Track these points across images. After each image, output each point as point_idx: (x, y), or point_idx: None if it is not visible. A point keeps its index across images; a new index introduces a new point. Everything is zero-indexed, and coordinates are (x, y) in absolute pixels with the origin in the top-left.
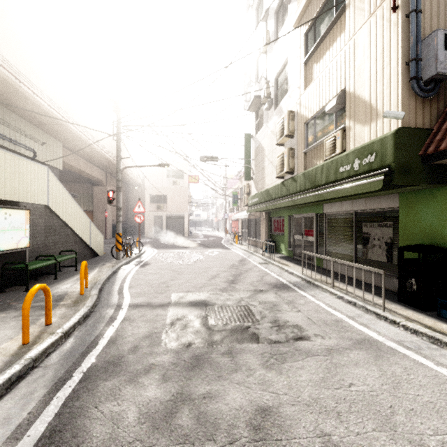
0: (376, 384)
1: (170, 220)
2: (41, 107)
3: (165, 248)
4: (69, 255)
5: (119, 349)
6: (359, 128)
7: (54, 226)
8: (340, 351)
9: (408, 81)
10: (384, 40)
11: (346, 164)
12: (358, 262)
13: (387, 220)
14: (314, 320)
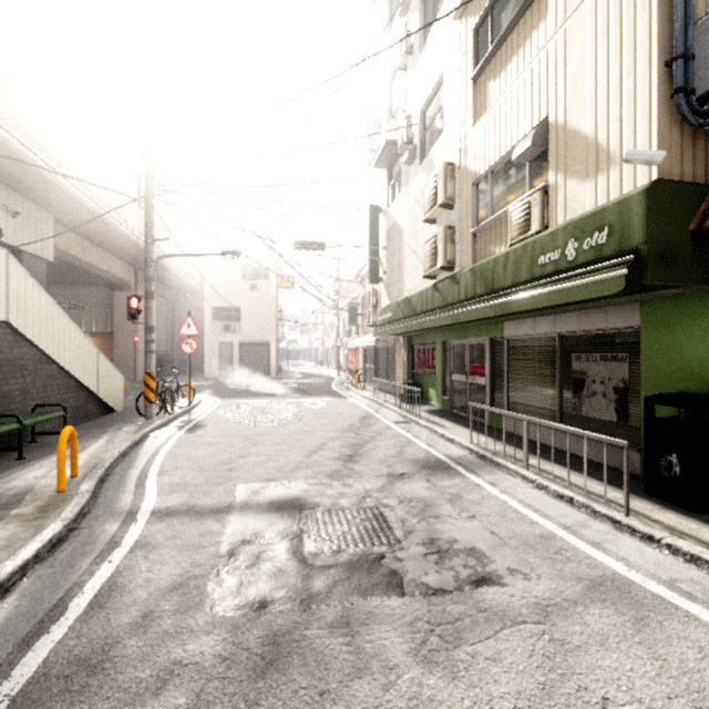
0: (656, 697)
1: (245, 349)
2: (7, 146)
3: (235, 396)
4: (51, 412)
5: (109, 623)
6: (574, 187)
7: (22, 360)
8: (565, 610)
9: (671, 95)
10: (623, 24)
11: (551, 250)
12: (565, 421)
13: (619, 349)
14: (504, 537)
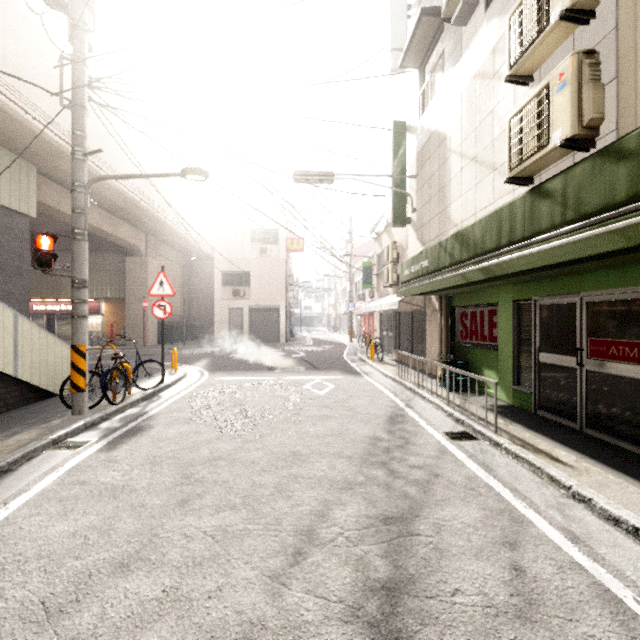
0: None
1: (255, 314)
2: None
3: (229, 369)
4: None
5: None
6: None
7: None
8: None
9: None
10: None
11: None
12: None
13: None
14: None
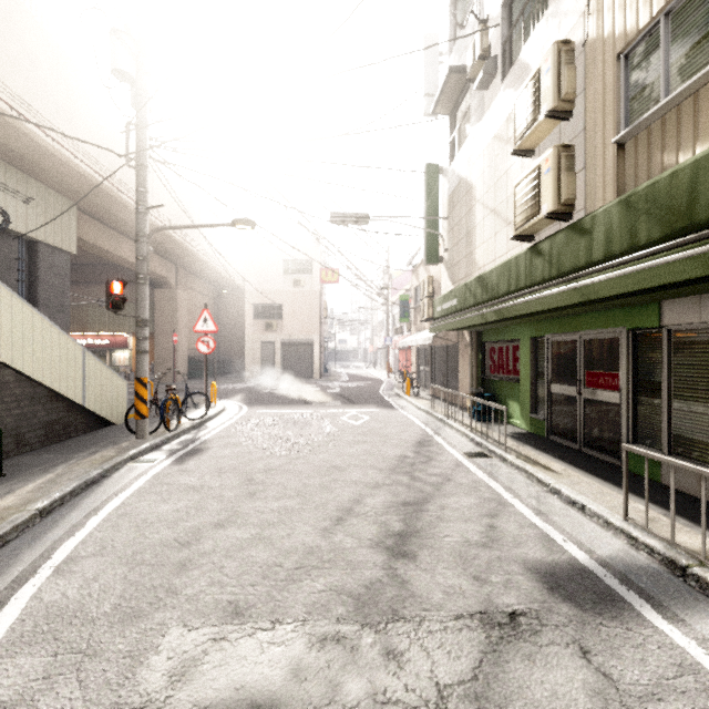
0: None
1: (288, 349)
2: None
3: (266, 403)
4: None
5: None
6: None
7: None
8: None
9: None
10: None
11: None
12: None
13: None
14: None
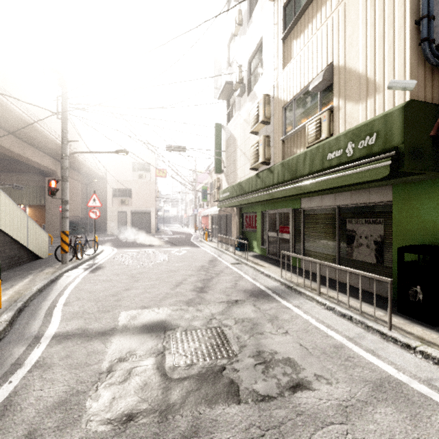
0: None
1: (135, 216)
2: None
3: (127, 247)
4: None
5: None
6: (351, 107)
7: None
8: (360, 410)
9: (419, 43)
10: None
11: (335, 149)
12: (341, 262)
13: (377, 216)
14: (309, 348)
